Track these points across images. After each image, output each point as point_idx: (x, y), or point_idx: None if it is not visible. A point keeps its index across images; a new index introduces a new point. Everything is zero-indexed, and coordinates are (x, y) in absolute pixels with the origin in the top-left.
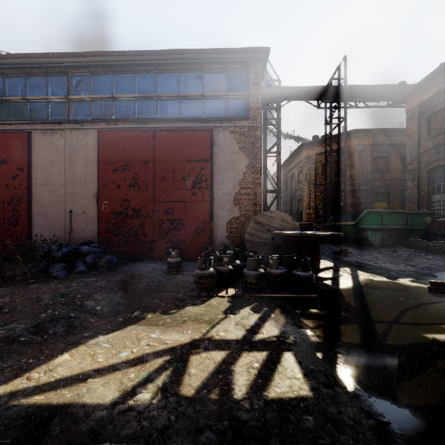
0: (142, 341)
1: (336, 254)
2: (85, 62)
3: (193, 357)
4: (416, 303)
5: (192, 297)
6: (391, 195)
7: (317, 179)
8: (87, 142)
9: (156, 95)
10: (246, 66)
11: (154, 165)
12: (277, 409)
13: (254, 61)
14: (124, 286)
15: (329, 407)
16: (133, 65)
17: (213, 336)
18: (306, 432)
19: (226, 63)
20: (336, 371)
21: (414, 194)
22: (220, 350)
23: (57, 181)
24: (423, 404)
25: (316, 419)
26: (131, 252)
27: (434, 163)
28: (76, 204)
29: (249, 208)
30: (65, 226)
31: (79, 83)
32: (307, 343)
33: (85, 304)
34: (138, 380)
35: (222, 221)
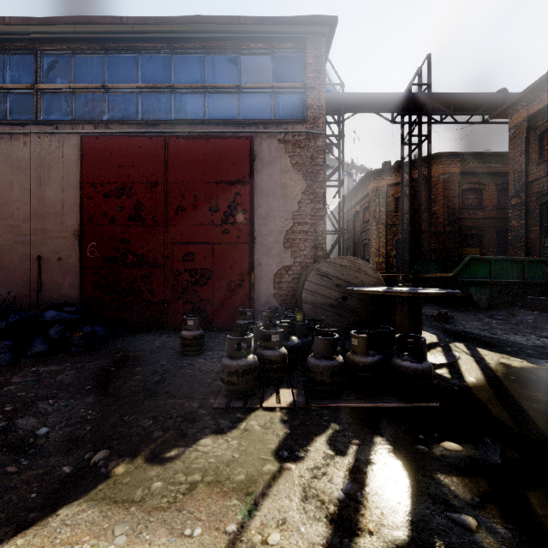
0: None
1: (431, 320)
2: (62, 33)
3: None
4: None
5: (215, 410)
6: (484, 239)
7: (389, 218)
8: (64, 154)
9: (170, 85)
10: (302, 45)
11: (165, 189)
12: None
13: (313, 37)
14: (104, 380)
15: None
16: (135, 39)
17: (254, 547)
18: None
19: (273, 40)
20: None
21: (520, 236)
22: None
23: (18, 212)
24: None
25: None
26: (131, 319)
27: None
28: (47, 247)
29: (307, 252)
30: (31, 279)
31: (53, 65)
32: None
33: (15, 426)
34: None
35: (267, 272)
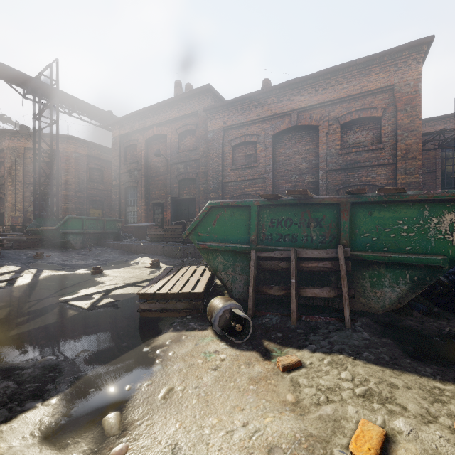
0: None
1: (30, 259)
2: None
3: None
4: (75, 283)
5: None
6: (104, 204)
7: (26, 177)
8: None
9: None
10: None
11: None
12: None
13: None
14: None
15: None
16: None
17: None
18: None
19: None
20: None
21: (117, 205)
22: None
23: None
24: (25, 331)
25: None
26: None
27: (128, 183)
28: None
29: None
30: None
31: None
32: None
33: None
34: None
35: None
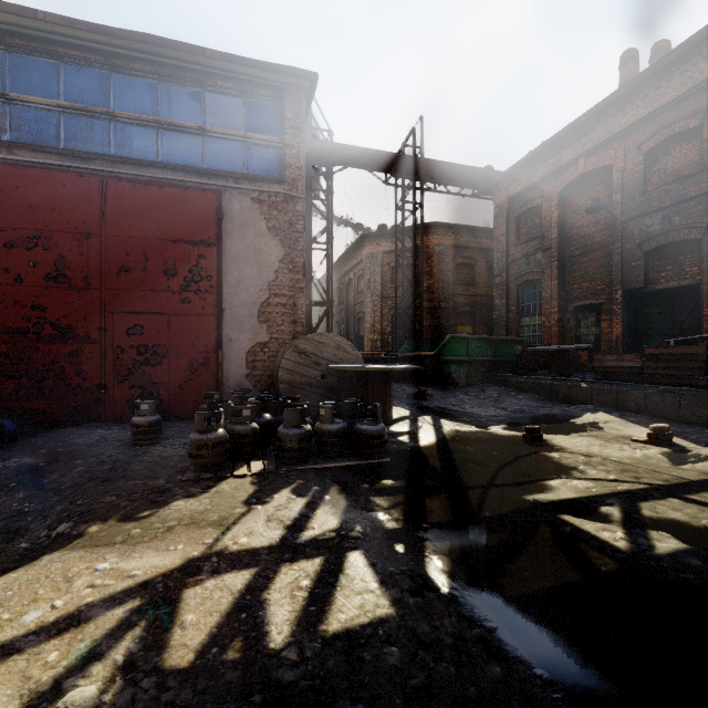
0: (78, 581)
1: (412, 398)
2: None
3: (190, 591)
4: (511, 457)
5: (184, 483)
6: (476, 317)
7: (384, 290)
8: None
9: (108, 111)
10: (280, 95)
11: (102, 243)
12: (343, 648)
13: (292, 90)
14: (34, 476)
15: (420, 624)
16: (55, 42)
17: (228, 546)
18: (391, 674)
19: (245, 83)
20: (425, 568)
21: (502, 315)
22: (240, 570)
23: None
24: (531, 590)
25: (402, 649)
26: (51, 410)
27: (523, 277)
28: None
29: (286, 328)
30: None
31: None
32: (382, 532)
33: None
34: (67, 663)
35: (238, 349)
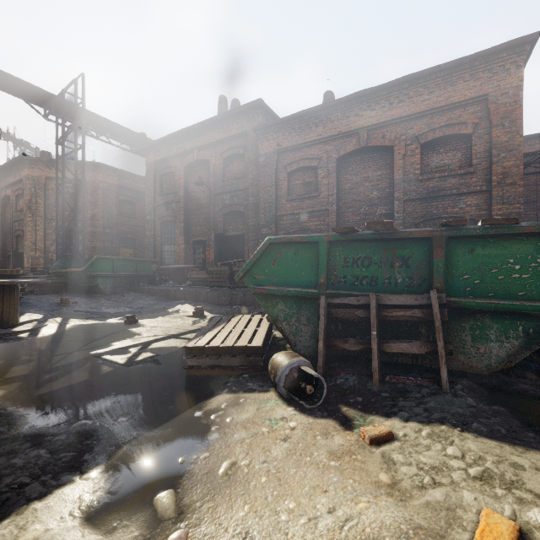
0: None
1: (54, 306)
2: None
3: None
4: (107, 334)
5: None
6: (137, 242)
7: (48, 212)
8: None
9: None
10: None
11: None
12: None
13: None
14: None
15: None
16: None
17: None
18: None
19: None
20: None
21: (151, 243)
22: None
23: None
24: (54, 389)
25: None
26: None
27: (165, 218)
28: None
29: None
30: None
31: None
32: None
33: None
34: None
35: None
